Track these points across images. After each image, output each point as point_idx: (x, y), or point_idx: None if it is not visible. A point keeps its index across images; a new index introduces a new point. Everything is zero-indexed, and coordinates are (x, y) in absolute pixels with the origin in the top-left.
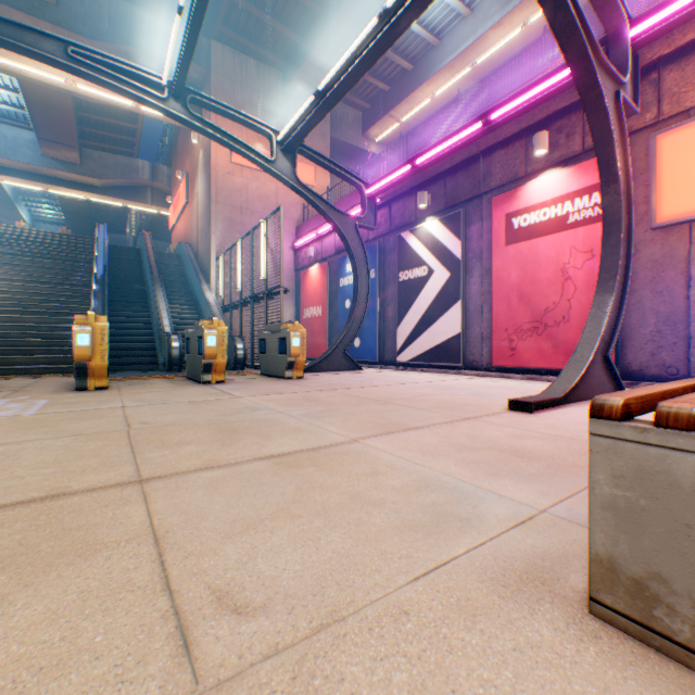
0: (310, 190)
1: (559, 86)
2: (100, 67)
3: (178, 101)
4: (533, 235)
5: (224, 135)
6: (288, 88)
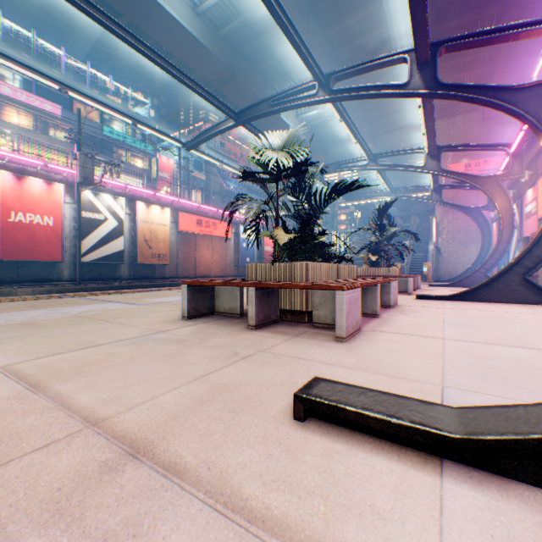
0: (448, 203)
1: (505, 164)
2: (371, 195)
3: (393, 193)
4: (526, 217)
5: (408, 197)
6: (481, 119)
